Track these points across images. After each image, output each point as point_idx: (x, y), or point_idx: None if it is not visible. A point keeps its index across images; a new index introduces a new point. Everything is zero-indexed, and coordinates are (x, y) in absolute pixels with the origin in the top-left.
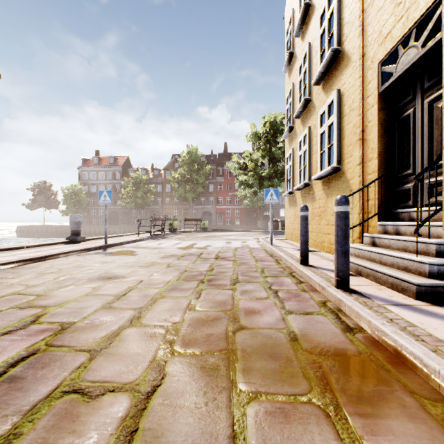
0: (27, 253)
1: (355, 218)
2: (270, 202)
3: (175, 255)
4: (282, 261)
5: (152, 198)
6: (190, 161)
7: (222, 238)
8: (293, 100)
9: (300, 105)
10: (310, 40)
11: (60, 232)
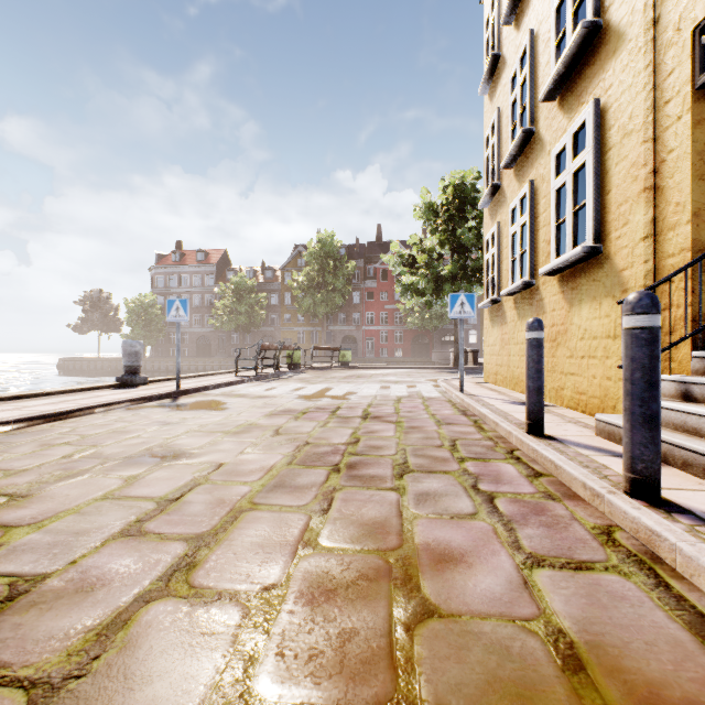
0: (42, 405)
1: None
2: (460, 318)
3: (292, 411)
4: (487, 424)
5: (262, 314)
6: (322, 255)
7: (374, 380)
8: (498, 139)
9: (515, 142)
10: (533, 24)
11: (122, 368)
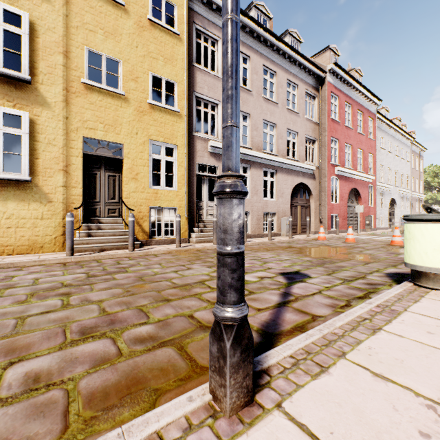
0: None
1: (58, 222)
2: None
3: None
4: (21, 266)
5: None
6: None
7: None
8: None
9: None
10: None
11: None
